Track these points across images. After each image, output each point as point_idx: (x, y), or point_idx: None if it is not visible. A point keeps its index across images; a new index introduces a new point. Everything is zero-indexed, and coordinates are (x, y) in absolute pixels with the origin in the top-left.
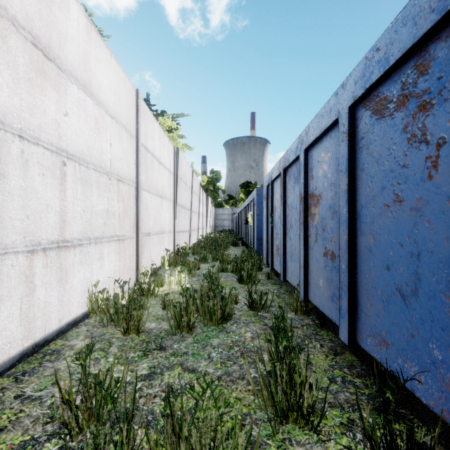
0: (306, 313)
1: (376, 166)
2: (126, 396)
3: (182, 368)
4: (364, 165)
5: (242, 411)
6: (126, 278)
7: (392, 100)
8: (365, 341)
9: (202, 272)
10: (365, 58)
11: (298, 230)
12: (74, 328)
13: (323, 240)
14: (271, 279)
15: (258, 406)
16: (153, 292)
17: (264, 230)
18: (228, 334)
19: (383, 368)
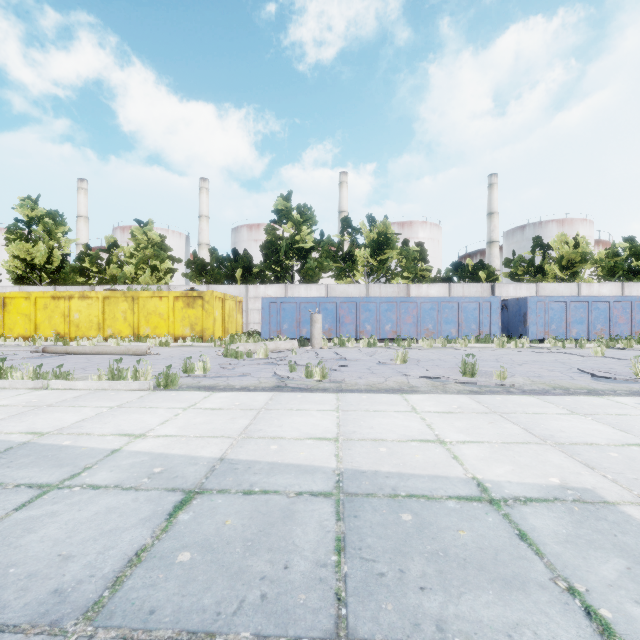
0: None
1: None
2: None
3: None
4: None
5: None
6: None
7: None
8: None
9: None
10: None
11: None
12: None
13: None
14: None
15: None
16: None
17: None
18: None
19: None
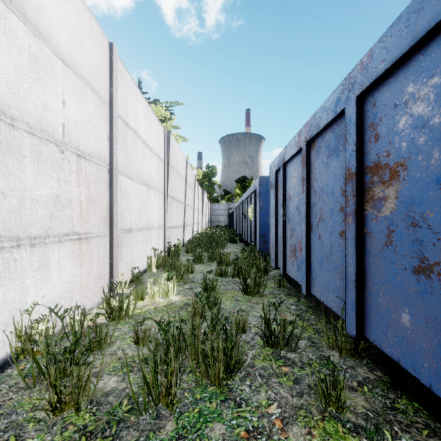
0: (355, 354)
1: None
2: None
3: None
4: None
5: None
6: (94, 290)
7: None
8: None
9: (196, 276)
10: None
11: (338, 225)
12: None
13: (411, 244)
14: (282, 287)
15: None
16: (127, 312)
17: (272, 225)
18: (238, 408)
19: None
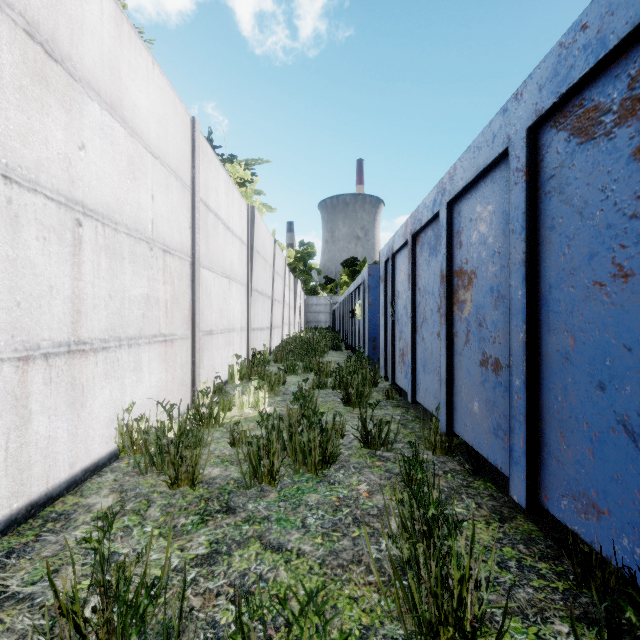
0: (449, 452)
1: (578, 220)
2: (172, 593)
3: (261, 543)
4: (555, 220)
5: (362, 622)
6: (177, 398)
7: (610, 110)
8: (556, 503)
9: (289, 388)
10: (558, 45)
11: (436, 326)
12: (95, 475)
13: (479, 341)
14: (391, 399)
15: (387, 612)
16: (217, 420)
17: (381, 326)
18: (331, 486)
19: (587, 547)
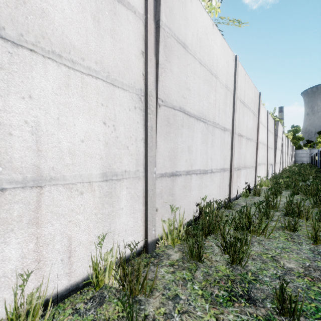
0: None
1: None
2: None
3: None
4: None
5: None
6: None
7: None
8: None
9: None
10: None
11: None
12: None
13: None
14: None
15: None
16: None
17: (319, 161)
18: None
19: None
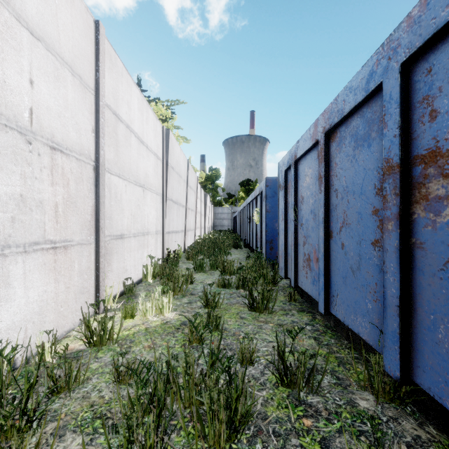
0: (396, 399)
1: None
2: None
3: None
4: None
5: None
6: (74, 308)
7: None
8: None
9: (196, 287)
10: None
11: (369, 232)
12: None
13: None
14: (294, 301)
15: None
16: (110, 336)
17: (281, 230)
18: None
19: None
